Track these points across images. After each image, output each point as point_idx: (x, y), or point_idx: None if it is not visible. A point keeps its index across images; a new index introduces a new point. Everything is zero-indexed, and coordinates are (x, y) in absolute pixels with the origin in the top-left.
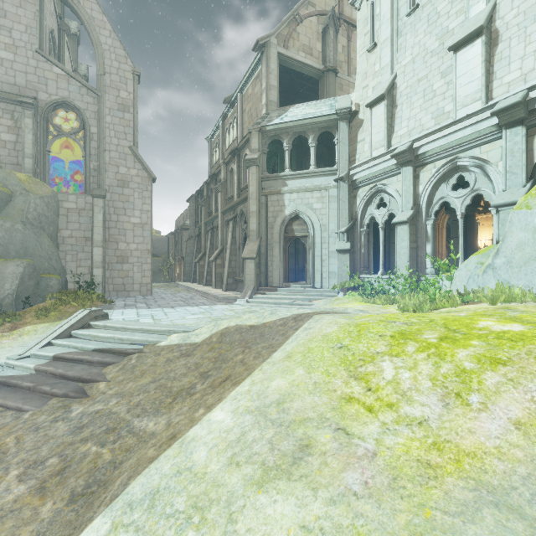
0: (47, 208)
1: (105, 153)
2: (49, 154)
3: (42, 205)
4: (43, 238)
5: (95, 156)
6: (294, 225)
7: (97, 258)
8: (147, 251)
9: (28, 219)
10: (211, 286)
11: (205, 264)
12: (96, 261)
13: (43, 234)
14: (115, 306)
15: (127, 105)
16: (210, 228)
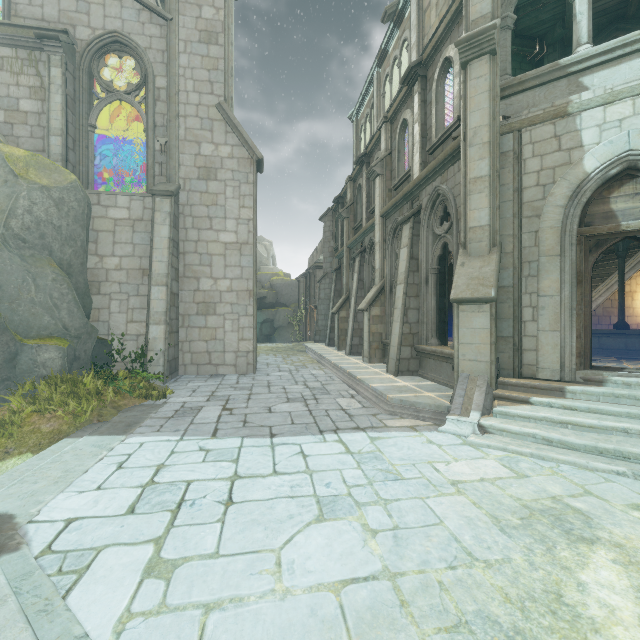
0: (57, 211)
1: (179, 121)
2: (94, 132)
3: (46, 204)
4: (42, 266)
5: (163, 127)
6: (615, 200)
7: (157, 306)
8: (248, 293)
9: (10, 229)
10: (359, 354)
11: (349, 315)
12: (155, 312)
13: (47, 259)
14: (151, 417)
15: (214, 31)
16: (358, 251)
